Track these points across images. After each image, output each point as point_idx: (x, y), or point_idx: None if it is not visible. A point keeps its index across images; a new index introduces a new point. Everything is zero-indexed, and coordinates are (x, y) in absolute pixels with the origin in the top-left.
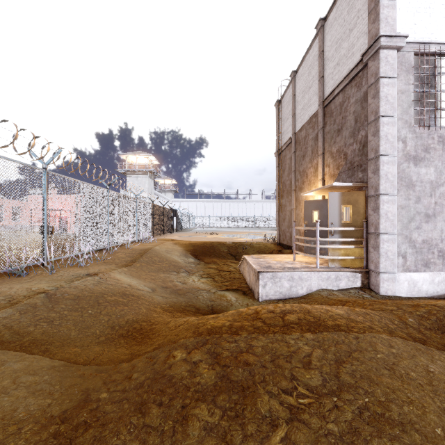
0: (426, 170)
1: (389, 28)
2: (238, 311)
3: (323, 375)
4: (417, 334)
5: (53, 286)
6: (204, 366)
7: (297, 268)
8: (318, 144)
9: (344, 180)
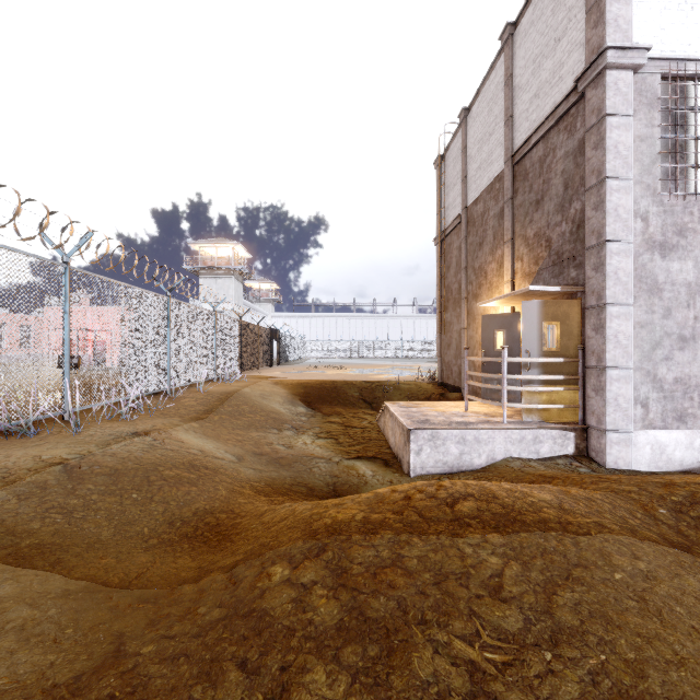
0: (680, 264)
1: (621, 35)
2: (378, 495)
3: (525, 612)
4: (675, 534)
5: (77, 453)
6: (319, 594)
7: (471, 424)
8: (505, 224)
9: (547, 282)
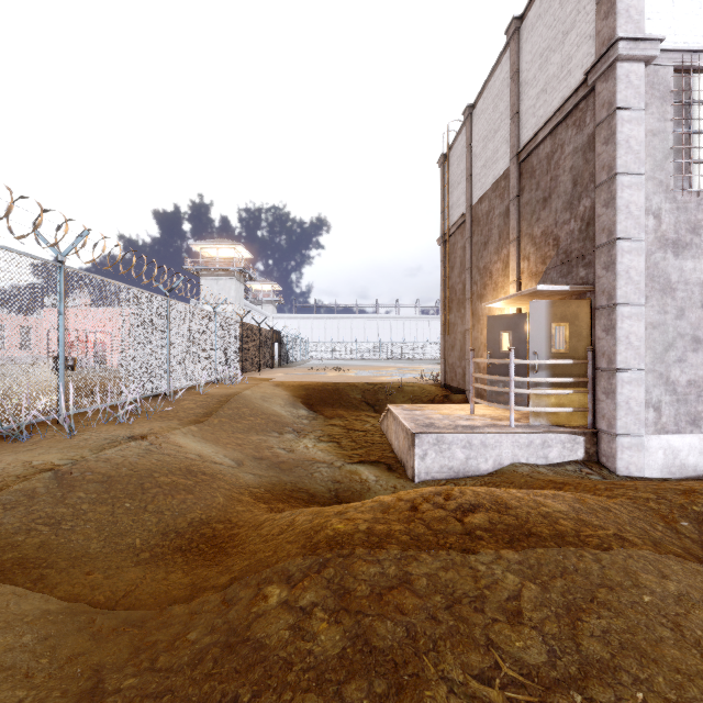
0: (694, 263)
1: (633, 26)
2: (382, 505)
3: (548, 643)
4: (700, 548)
5: (70, 459)
6: (320, 621)
7: (477, 427)
8: (510, 223)
9: (554, 281)
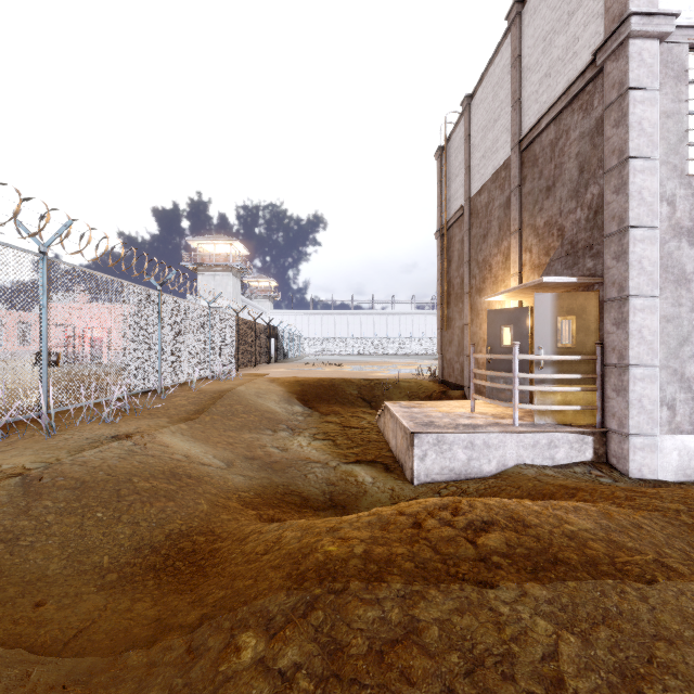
0: None
1: (645, 0)
2: (381, 519)
3: None
4: None
5: (43, 462)
6: (303, 693)
7: (479, 426)
8: (511, 214)
9: (559, 273)
